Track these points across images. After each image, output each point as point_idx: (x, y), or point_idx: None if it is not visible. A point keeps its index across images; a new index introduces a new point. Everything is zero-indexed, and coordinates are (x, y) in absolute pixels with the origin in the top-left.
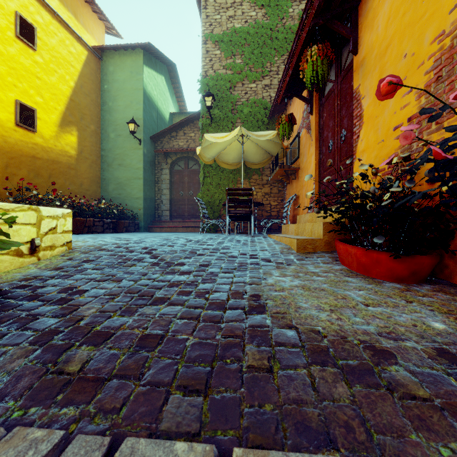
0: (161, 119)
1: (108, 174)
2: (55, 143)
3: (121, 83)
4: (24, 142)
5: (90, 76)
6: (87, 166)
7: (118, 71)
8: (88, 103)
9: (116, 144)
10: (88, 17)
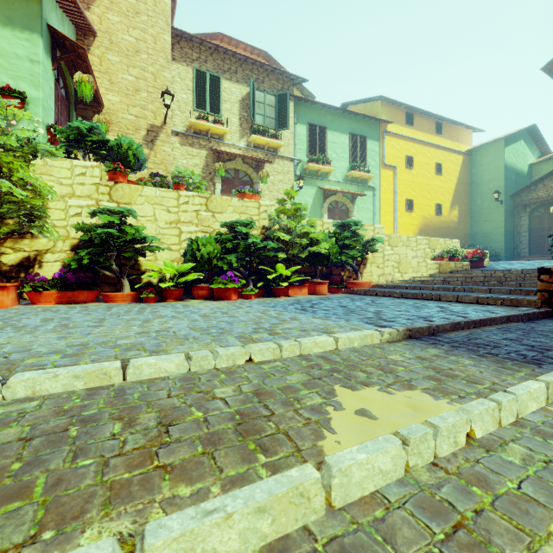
0: (519, 176)
1: (476, 228)
2: (448, 218)
3: (486, 166)
4: (437, 222)
5: (464, 170)
6: (462, 226)
7: (483, 158)
8: (463, 187)
9: (482, 207)
10: (463, 134)
